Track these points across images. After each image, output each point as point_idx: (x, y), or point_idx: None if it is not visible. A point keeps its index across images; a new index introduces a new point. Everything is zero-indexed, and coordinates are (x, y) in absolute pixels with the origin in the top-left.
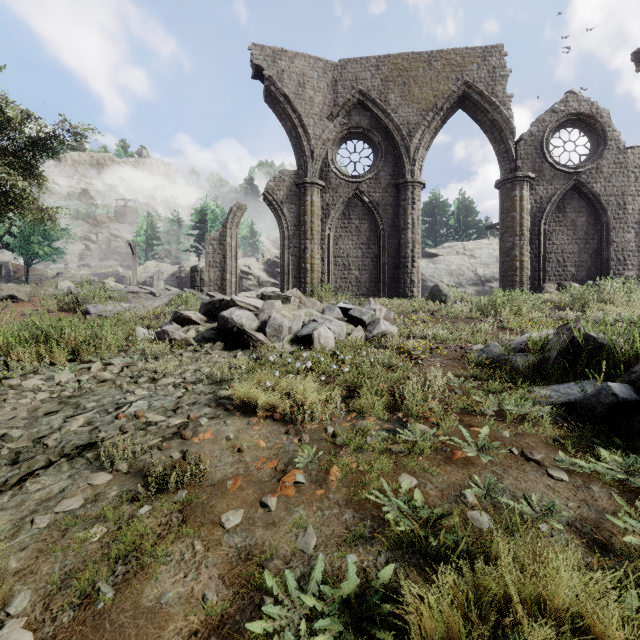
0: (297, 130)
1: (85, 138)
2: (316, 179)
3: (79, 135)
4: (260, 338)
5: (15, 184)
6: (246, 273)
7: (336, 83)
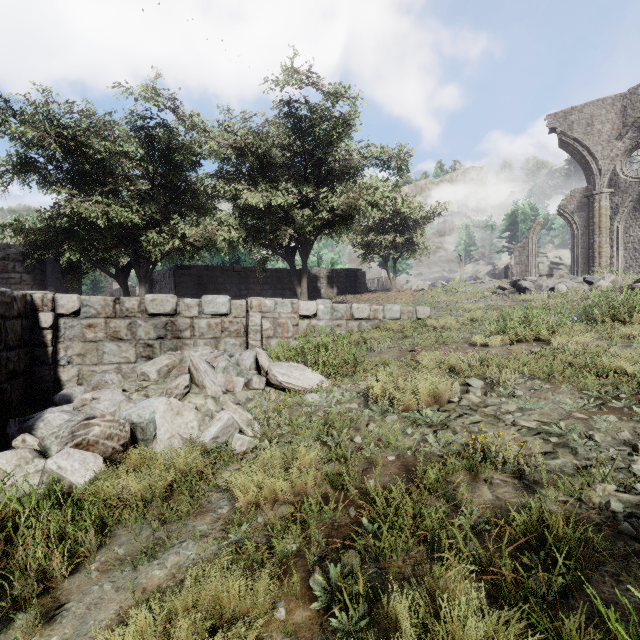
0: (585, 159)
1: (447, 208)
2: (603, 190)
3: (444, 207)
4: (532, 290)
5: (422, 240)
6: (556, 264)
7: (625, 109)
